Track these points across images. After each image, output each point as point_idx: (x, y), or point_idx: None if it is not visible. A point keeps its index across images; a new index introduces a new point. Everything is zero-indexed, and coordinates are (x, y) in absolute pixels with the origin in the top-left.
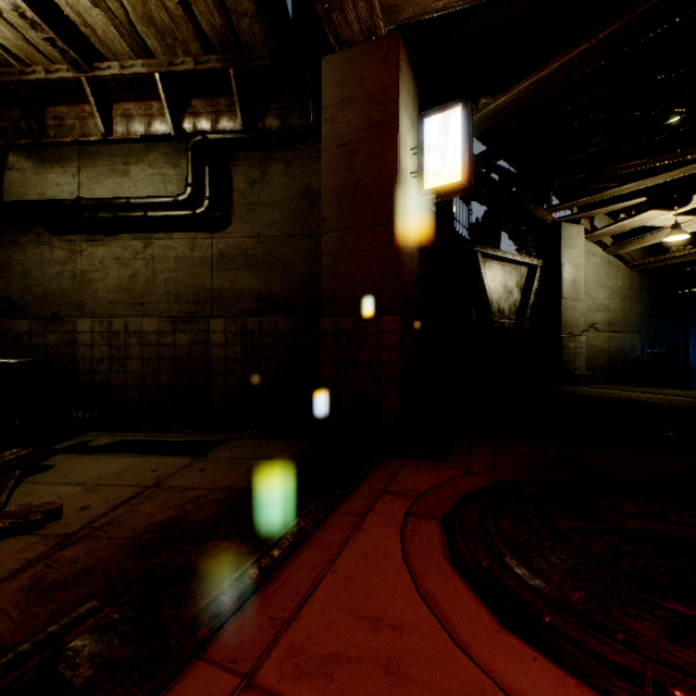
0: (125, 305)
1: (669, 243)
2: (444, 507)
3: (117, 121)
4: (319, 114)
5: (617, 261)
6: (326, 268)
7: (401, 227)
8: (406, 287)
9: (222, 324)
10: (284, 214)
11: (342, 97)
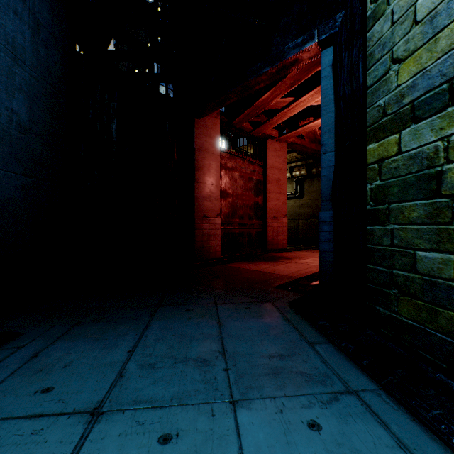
0: None
1: None
2: None
3: None
4: None
5: None
6: None
7: None
8: None
9: (301, 221)
10: (317, 193)
11: None
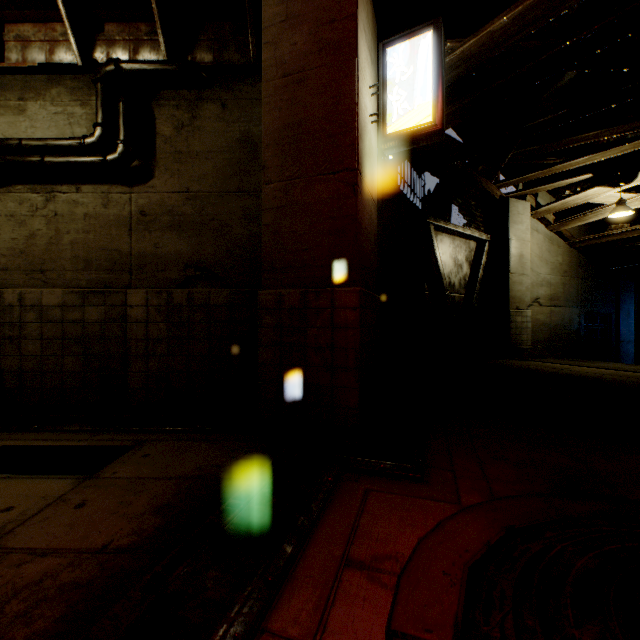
0: (21, 272)
1: (603, 221)
2: (449, 606)
3: (11, 46)
4: (260, 48)
5: (557, 238)
6: (267, 227)
7: (360, 177)
8: (365, 252)
9: (142, 296)
10: (218, 166)
11: (286, 14)
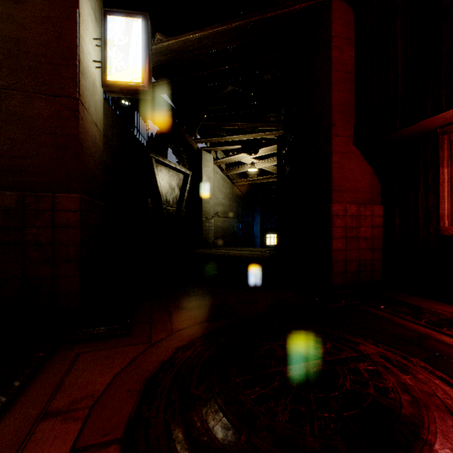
0: None
1: (247, 173)
2: (126, 411)
3: None
4: None
5: (227, 179)
6: None
7: (82, 106)
8: (88, 167)
9: None
10: None
11: None
